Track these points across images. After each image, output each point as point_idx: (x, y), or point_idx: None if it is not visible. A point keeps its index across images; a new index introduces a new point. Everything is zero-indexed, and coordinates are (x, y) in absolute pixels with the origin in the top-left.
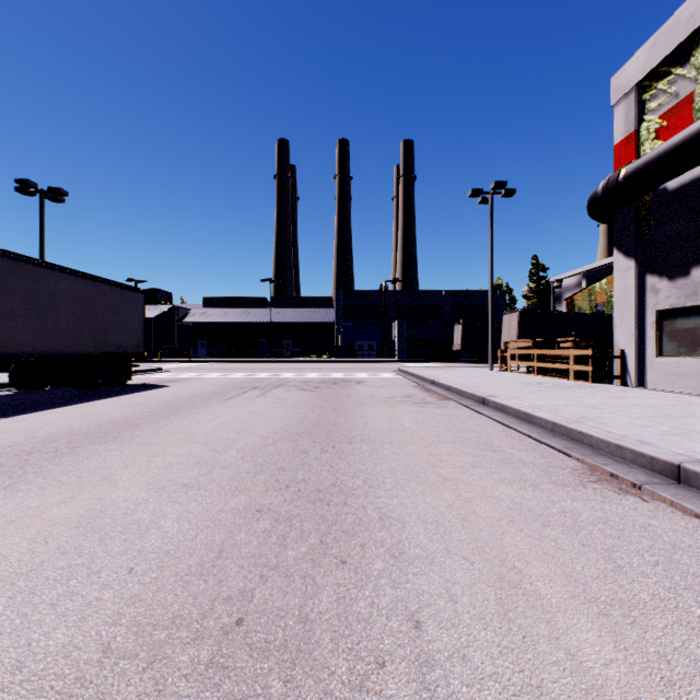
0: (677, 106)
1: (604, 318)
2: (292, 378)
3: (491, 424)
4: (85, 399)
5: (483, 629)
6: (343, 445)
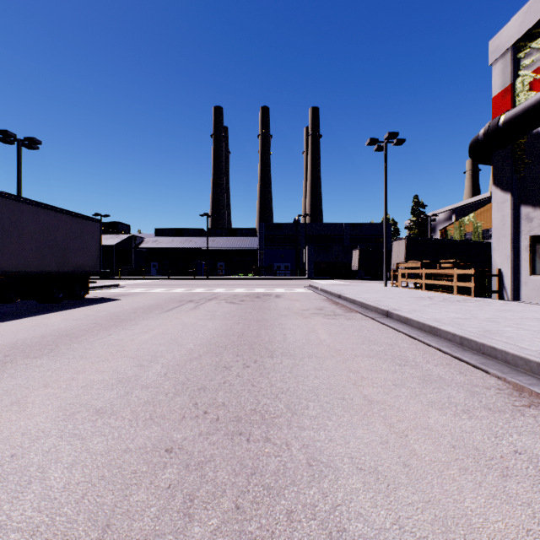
0: None
1: (474, 244)
2: (223, 293)
3: (399, 336)
4: (44, 311)
5: None
6: (265, 359)
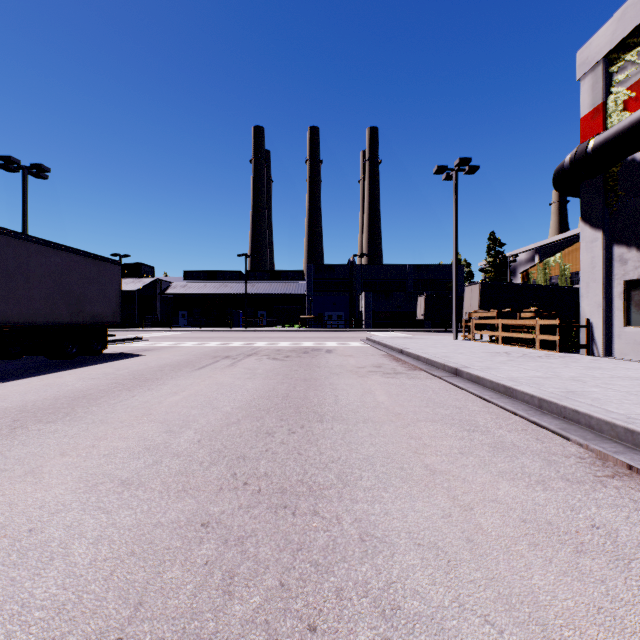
0: None
1: (561, 290)
2: (264, 347)
3: (469, 398)
4: (55, 369)
5: None
6: (313, 424)
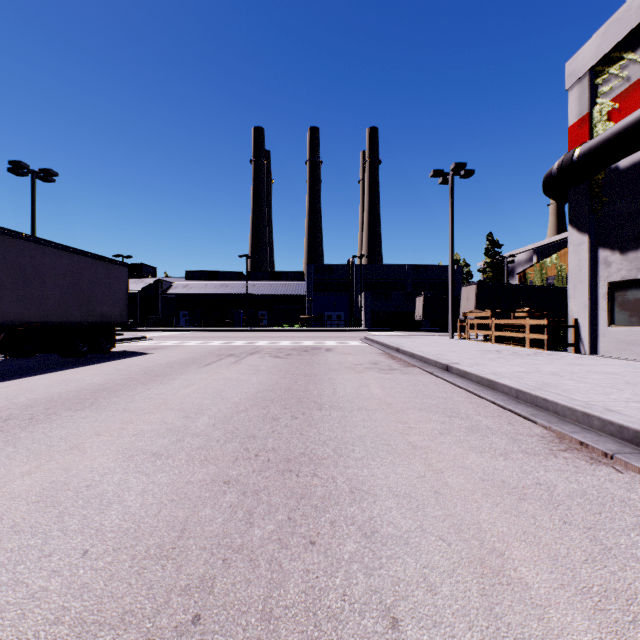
0: (629, 89)
1: (555, 290)
2: (266, 346)
3: (455, 391)
4: (70, 366)
5: (469, 629)
6: (313, 412)
